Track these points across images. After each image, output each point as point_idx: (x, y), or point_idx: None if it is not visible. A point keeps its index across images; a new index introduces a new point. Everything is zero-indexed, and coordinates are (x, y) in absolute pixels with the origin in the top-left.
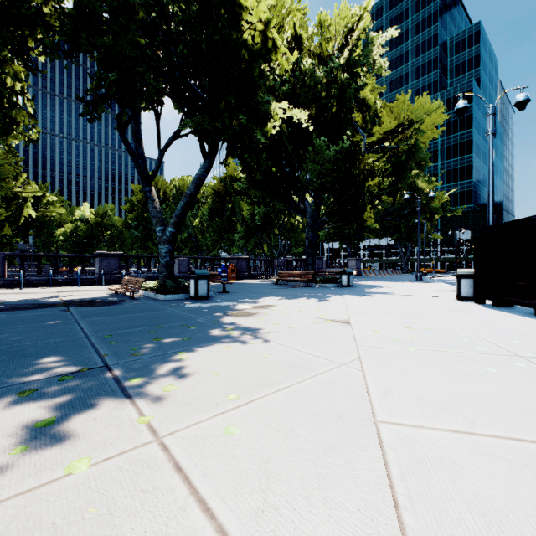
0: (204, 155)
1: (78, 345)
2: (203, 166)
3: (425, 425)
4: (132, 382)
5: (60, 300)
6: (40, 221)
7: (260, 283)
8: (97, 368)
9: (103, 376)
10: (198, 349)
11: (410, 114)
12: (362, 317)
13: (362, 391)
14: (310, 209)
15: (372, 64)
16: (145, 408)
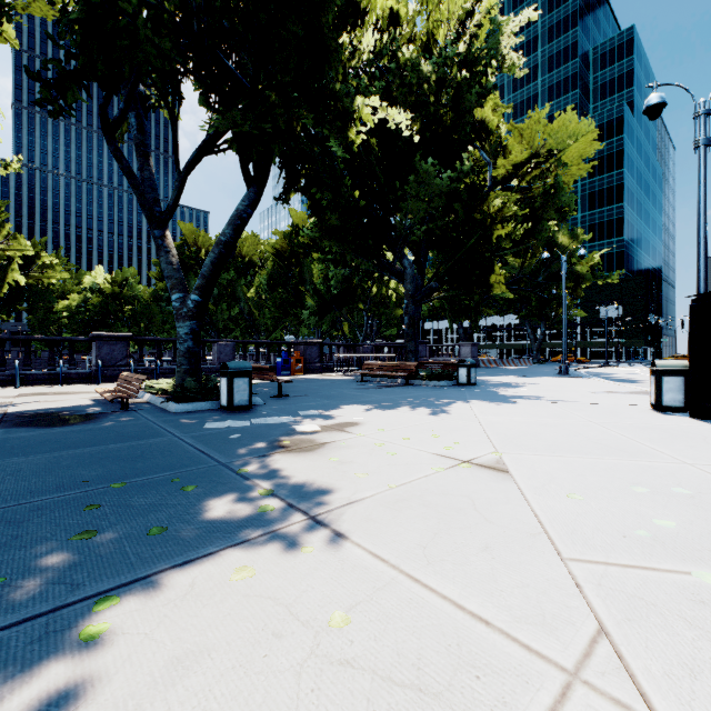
0: (248, 179)
1: None
2: (247, 197)
3: None
4: None
5: (1, 412)
6: (33, 291)
7: (337, 379)
8: None
9: None
10: (162, 582)
11: (549, 141)
12: (523, 455)
13: None
14: (411, 271)
15: (501, 60)
16: None
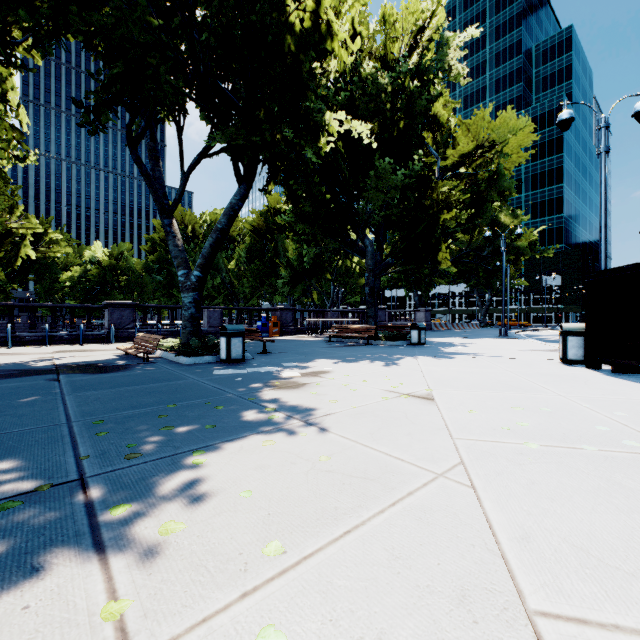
0: (239, 179)
1: (51, 438)
2: (238, 193)
3: (622, 624)
4: (113, 514)
5: (52, 364)
6: (41, 263)
7: (309, 340)
8: (66, 483)
9: (70, 501)
10: (224, 446)
11: (492, 133)
12: (448, 390)
13: (484, 533)
14: (371, 249)
15: (447, 70)
16: (121, 577)
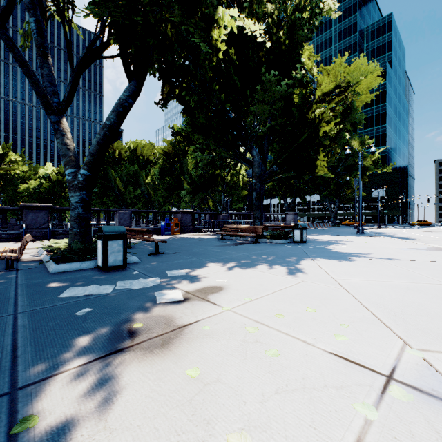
0: (128, 73)
1: None
2: (128, 89)
3: None
4: None
5: None
6: (3, 178)
7: (204, 238)
8: None
9: None
10: None
11: (346, 76)
12: None
13: None
14: (258, 158)
15: (321, 9)
16: None
